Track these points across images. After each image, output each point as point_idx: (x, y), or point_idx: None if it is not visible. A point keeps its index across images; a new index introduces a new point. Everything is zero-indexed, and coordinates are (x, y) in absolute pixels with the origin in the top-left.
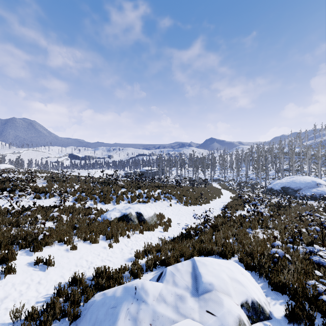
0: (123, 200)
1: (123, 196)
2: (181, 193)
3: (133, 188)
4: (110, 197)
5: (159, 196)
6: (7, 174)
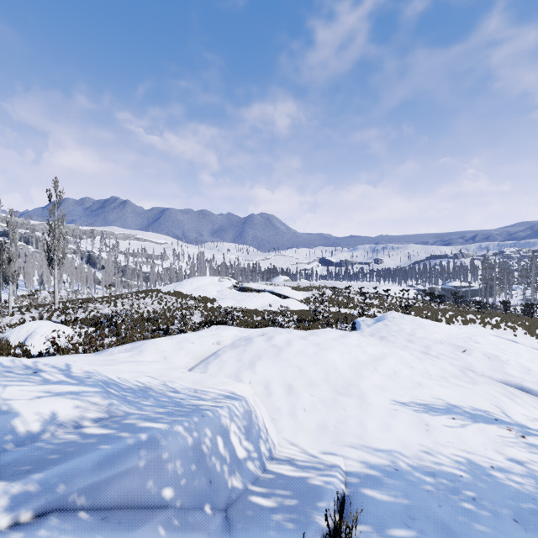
0: (452, 323)
1: (452, 319)
2: (531, 324)
3: (461, 313)
4: (439, 319)
5: (497, 324)
6: (325, 290)
